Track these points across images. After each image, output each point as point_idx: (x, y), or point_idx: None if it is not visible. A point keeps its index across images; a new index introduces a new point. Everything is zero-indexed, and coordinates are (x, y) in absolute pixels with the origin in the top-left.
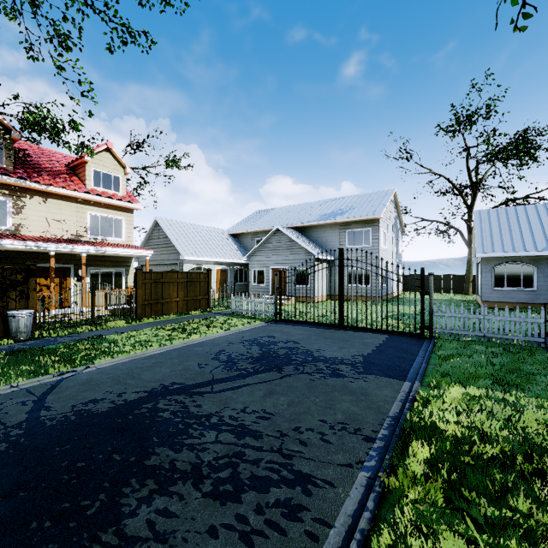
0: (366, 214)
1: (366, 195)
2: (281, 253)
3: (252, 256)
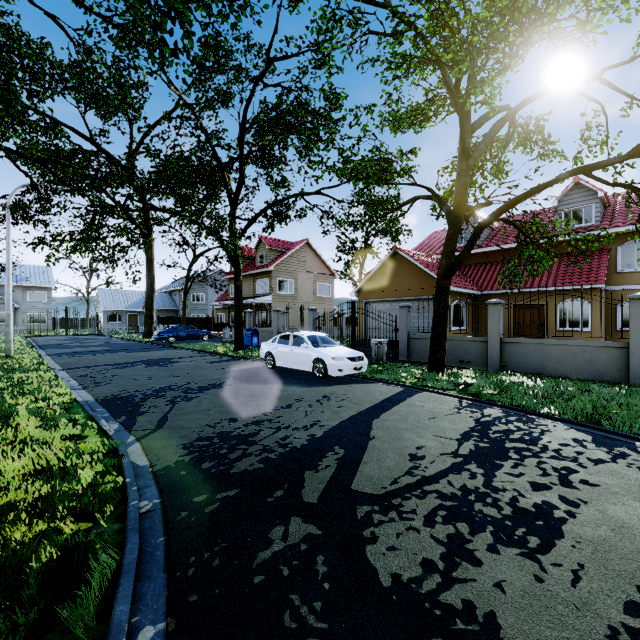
0: (44, 284)
1: (31, 267)
2: None
3: None
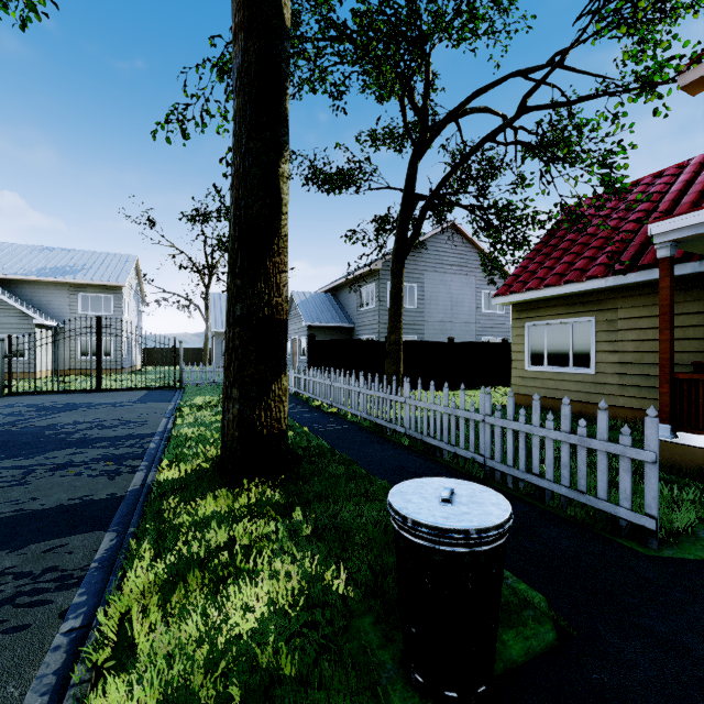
0: (107, 279)
1: (102, 255)
2: None
3: None
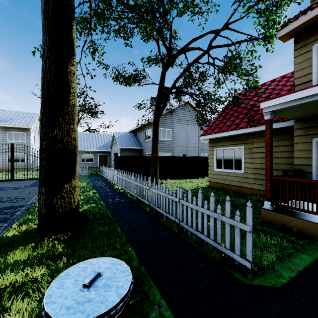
0: (22, 125)
1: (21, 113)
2: None
3: None
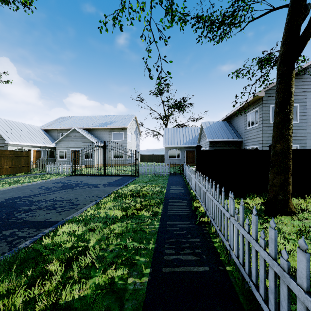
0: (121, 125)
1: (122, 116)
2: (76, 142)
3: (58, 143)
